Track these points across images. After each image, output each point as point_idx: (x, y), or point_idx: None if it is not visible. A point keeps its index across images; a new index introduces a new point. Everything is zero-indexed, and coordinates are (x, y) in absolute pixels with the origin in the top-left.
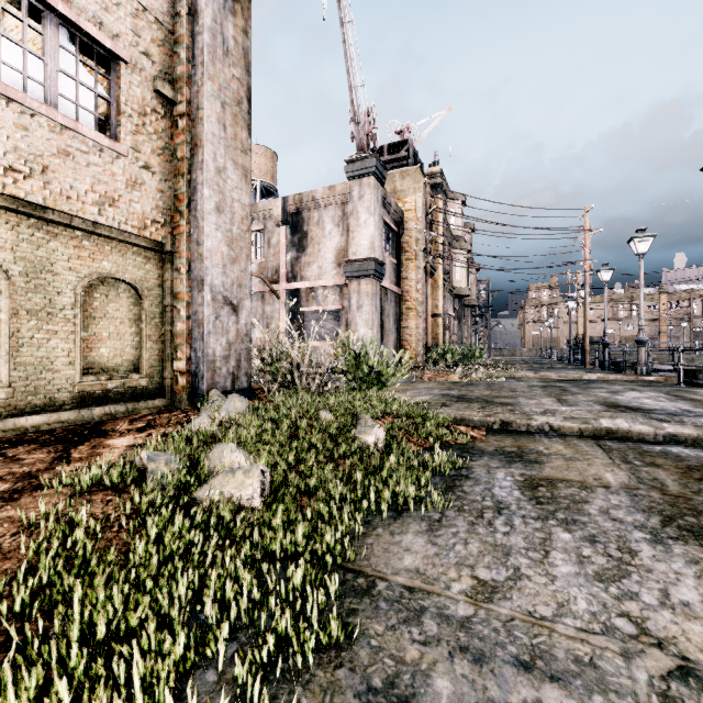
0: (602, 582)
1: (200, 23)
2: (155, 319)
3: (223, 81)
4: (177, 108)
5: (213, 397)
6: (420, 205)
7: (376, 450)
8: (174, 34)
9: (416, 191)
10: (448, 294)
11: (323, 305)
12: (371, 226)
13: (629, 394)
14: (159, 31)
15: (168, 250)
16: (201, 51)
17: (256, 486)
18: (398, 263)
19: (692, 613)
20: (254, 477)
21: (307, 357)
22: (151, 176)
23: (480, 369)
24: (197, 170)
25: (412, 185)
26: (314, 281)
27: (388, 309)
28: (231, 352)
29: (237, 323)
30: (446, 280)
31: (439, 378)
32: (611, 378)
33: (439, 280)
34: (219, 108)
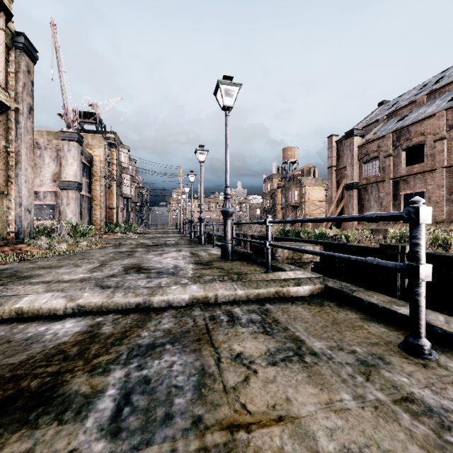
0: (115, 250)
1: (20, 125)
2: (1, 215)
3: (27, 141)
4: (10, 149)
5: (27, 239)
6: (102, 155)
7: (85, 246)
8: (8, 125)
9: (100, 147)
10: (120, 197)
11: (44, 201)
12: (75, 166)
13: (169, 239)
14: (4, 126)
15: (6, 194)
16: (21, 134)
17: (66, 245)
18: (90, 181)
19: (122, 250)
20: (65, 244)
21: (59, 227)
22: (2, 171)
23: (131, 233)
24: (18, 170)
25: (98, 143)
26: (38, 188)
27: (84, 205)
28: (29, 225)
29: (31, 216)
30: (118, 190)
31: (110, 237)
32: (177, 235)
33: (114, 191)
34: (26, 150)
